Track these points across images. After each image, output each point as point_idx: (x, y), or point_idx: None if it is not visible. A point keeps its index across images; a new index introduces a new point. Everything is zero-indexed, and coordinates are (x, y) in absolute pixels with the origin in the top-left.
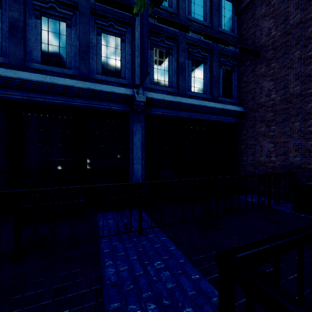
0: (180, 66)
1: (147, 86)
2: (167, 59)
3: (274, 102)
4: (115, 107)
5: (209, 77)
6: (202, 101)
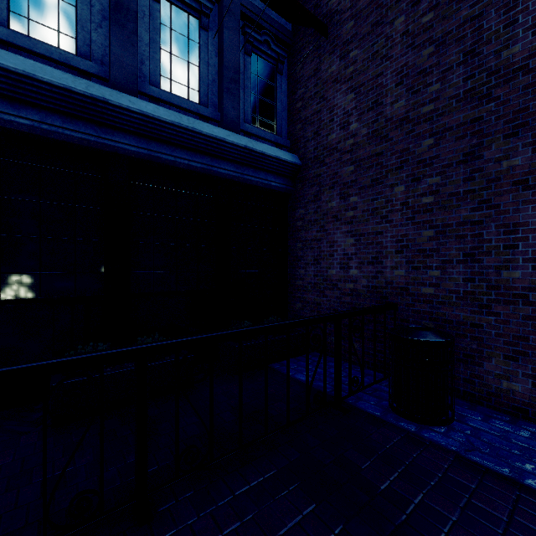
0: None
1: None
2: None
3: (355, 141)
4: None
5: (218, 68)
6: (187, 117)
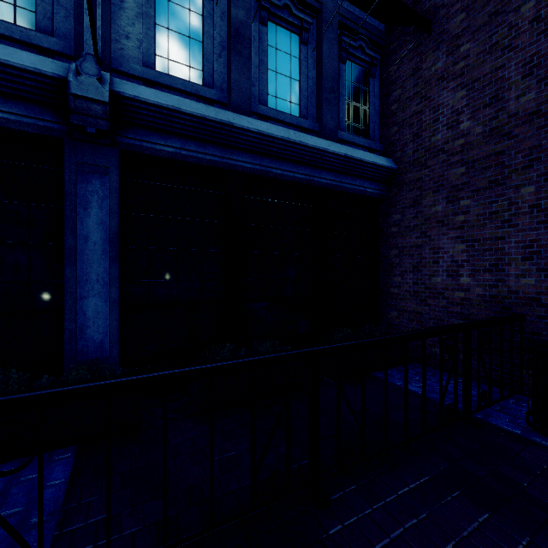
0: (233, 29)
1: (133, 70)
2: (198, 9)
3: (467, 140)
4: (1, 114)
5: (316, 80)
6: (293, 131)
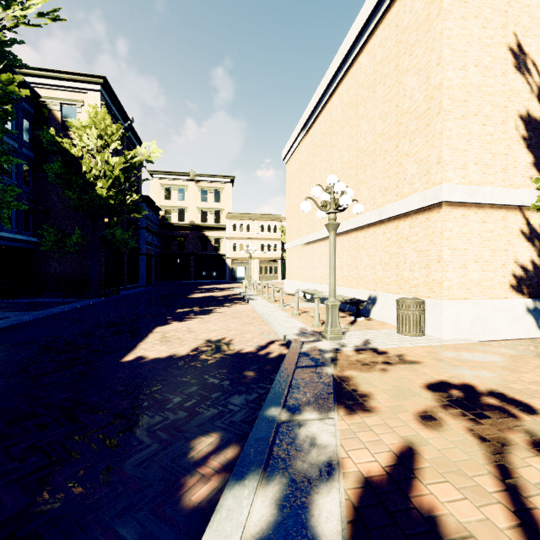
0: None
1: None
2: None
3: None
4: None
5: (16, 217)
6: (14, 234)
